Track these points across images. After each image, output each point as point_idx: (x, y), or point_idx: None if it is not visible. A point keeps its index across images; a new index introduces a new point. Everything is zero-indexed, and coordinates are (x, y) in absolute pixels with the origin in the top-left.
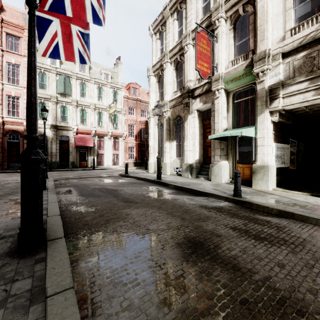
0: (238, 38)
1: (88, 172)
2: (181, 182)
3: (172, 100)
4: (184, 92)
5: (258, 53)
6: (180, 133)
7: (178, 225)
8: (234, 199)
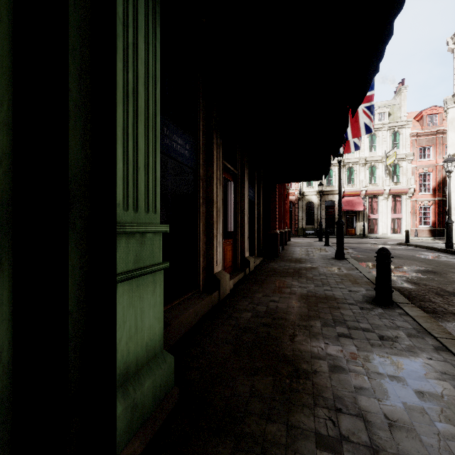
0: None
1: (357, 239)
2: None
3: None
4: None
5: None
6: None
7: (427, 267)
8: None
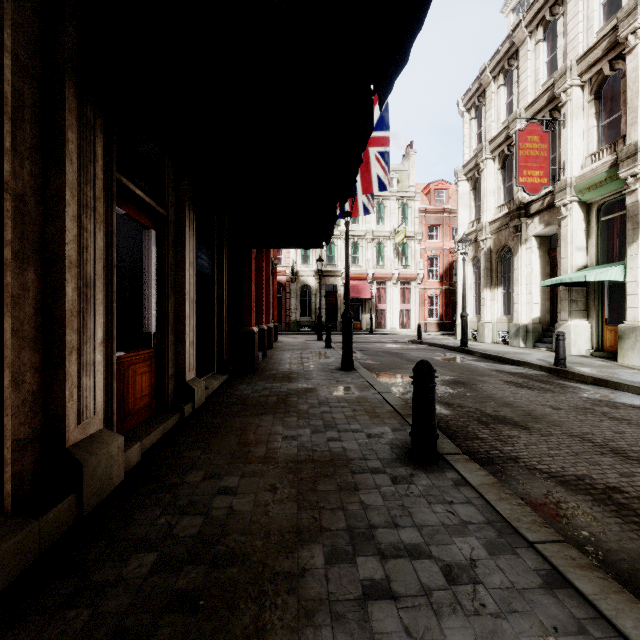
0: (606, 113)
1: (364, 336)
2: (496, 351)
3: (494, 221)
4: (511, 209)
5: (624, 147)
6: (509, 273)
7: (452, 375)
8: (548, 367)
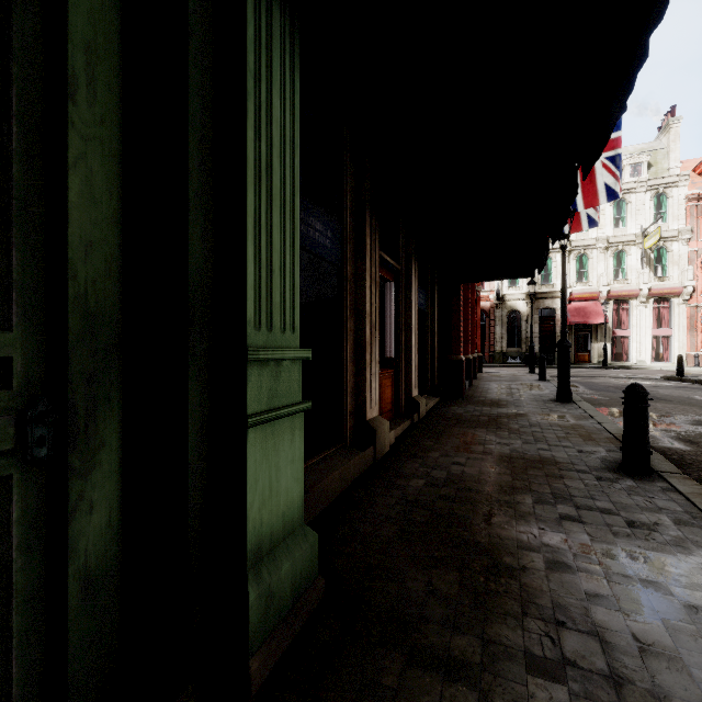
0: None
1: (593, 371)
2: None
3: None
4: None
5: None
6: None
7: None
8: None
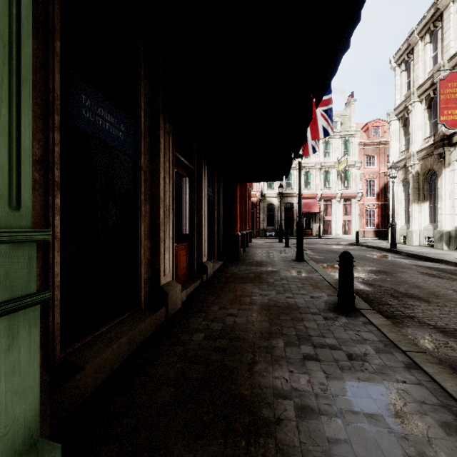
0: None
1: (313, 240)
2: (420, 252)
3: (420, 151)
4: (435, 140)
5: None
6: (435, 191)
7: (378, 267)
8: None
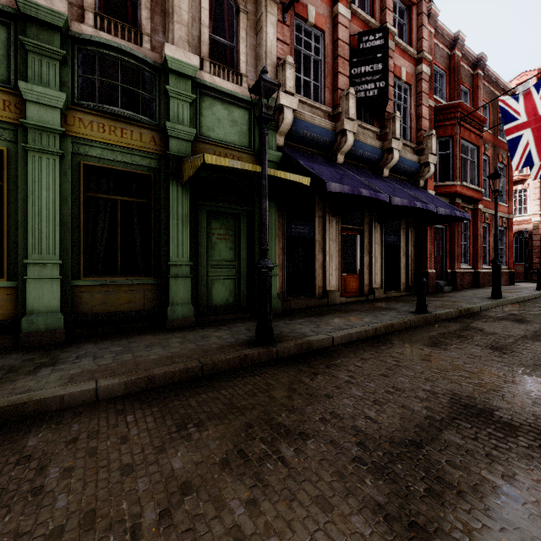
0: None
1: None
2: None
3: None
4: None
5: None
6: None
7: None
8: None
